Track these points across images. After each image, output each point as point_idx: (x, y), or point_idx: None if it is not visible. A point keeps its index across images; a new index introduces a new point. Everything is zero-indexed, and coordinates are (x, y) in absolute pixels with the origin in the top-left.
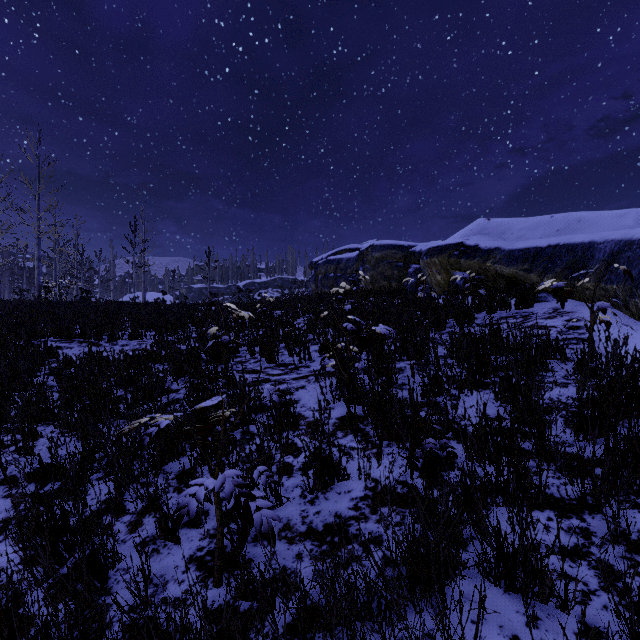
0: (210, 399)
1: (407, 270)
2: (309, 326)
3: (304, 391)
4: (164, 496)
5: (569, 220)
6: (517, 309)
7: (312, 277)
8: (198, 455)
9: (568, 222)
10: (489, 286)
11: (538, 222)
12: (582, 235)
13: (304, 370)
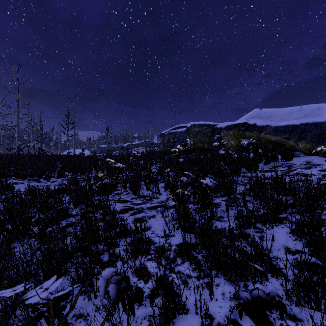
0: (44, 284)
1: (213, 138)
2: (159, 171)
3: (154, 219)
4: (40, 321)
5: (312, 108)
6: (282, 161)
7: (161, 141)
8: (73, 280)
9: (311, 110)
10: (262, 147)
11: (292, 110)
12: (324, 117)
13: (155, 200)
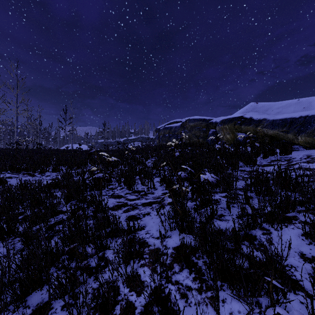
0: None
1: (208, 132)
2: (154, 166)
3: (149, 217)
4: None
5: (311, 101)
6: (281, 155)
7: (157, 136)
8: (53, 291)
9: (310, 102)
10: (259, 141)
11: (289, 103)
12: None
13: (150, 196)
